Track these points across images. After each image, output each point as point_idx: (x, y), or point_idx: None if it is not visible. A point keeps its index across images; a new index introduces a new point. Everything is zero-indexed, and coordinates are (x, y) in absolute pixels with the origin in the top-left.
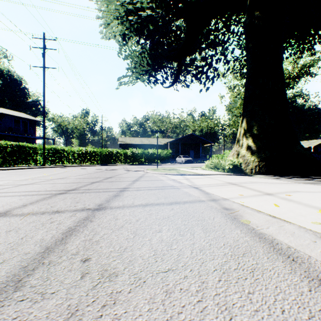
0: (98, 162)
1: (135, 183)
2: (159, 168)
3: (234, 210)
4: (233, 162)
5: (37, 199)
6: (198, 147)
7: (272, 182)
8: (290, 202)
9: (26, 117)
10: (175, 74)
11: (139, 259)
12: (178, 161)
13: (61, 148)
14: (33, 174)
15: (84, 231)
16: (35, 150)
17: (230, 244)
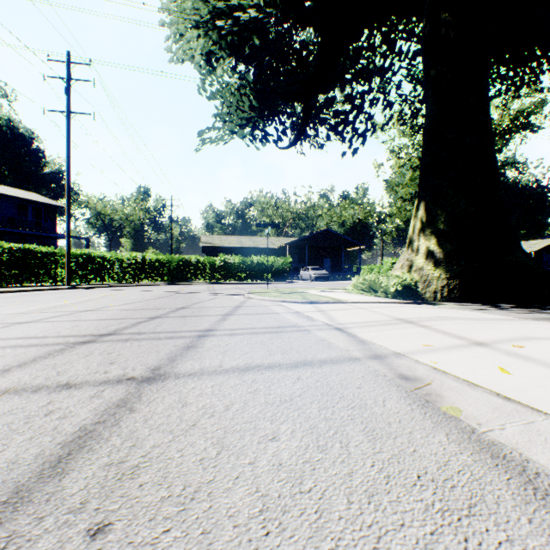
0: (164, 279)
1: (227, 319)
2: (270, 290)
3: (422, 381)
4: (403, 279)
5: (35, 355)
6: (338, 252)
7: (476, 317)
8: (527, 362)
9: (39, 200)
10: (299, 126)
11: (226, 527)
12: (303, 276)
13: (100, 255)
14: (44, 302)
15: (111, 439)
16: (54, 258)
17: (432, 474)
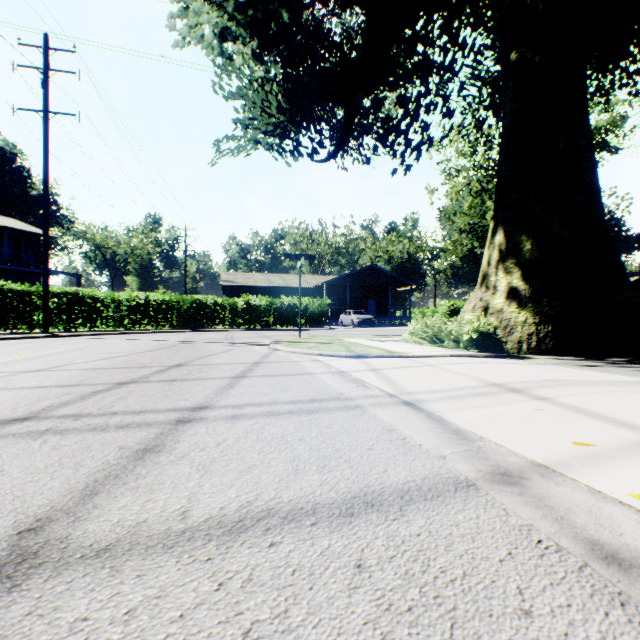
0: (173, 325)
1: (235, 385)
2: (304, 339)
3: None
4: (480, 325)
5: None
6: (385, 293)
7: (599, 379)
8: None
9: (17, 227)
10: (340, 133)
11: None
12: (344, 321)
13: (91, 294)
14: None
15: None
16: (29, 298)
17: None
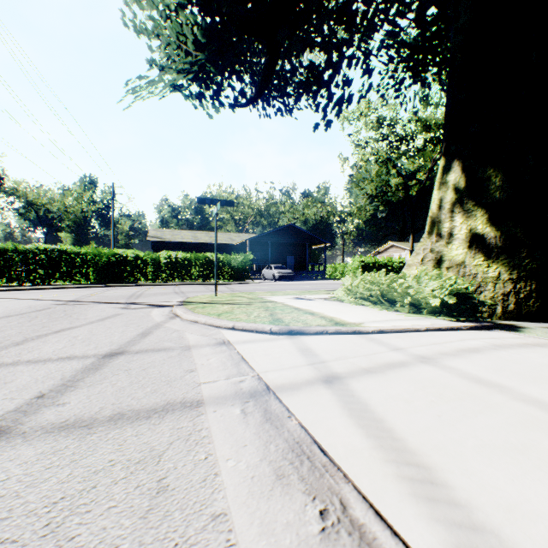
0: (88, 279)
1: None
2: (220, 297)
3: None
4: (453, 283)
5: None
6: (303, 250)
7: None
8: None
9: None
10: (263, 72)
11: None
12: (266, 275)
13: None
14: None
15: None
16: None
17: None
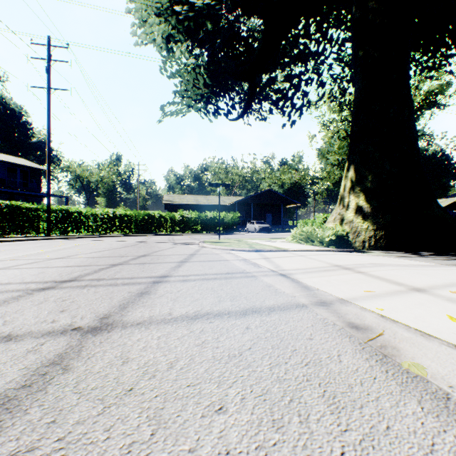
0: (131, 231)
1: (181, 266)
2: (221, 240)
3: (373, 330)
4: (336, 231)
5: None
6: (279, 208)
7: (404, 263)
8: None
9: (26, 164)
10: (246, 100)
11: None
12: (249, 229)
13: (77, 210)
14: (23, 250)
15: (29, 412)
16: (37, 213)
17: None
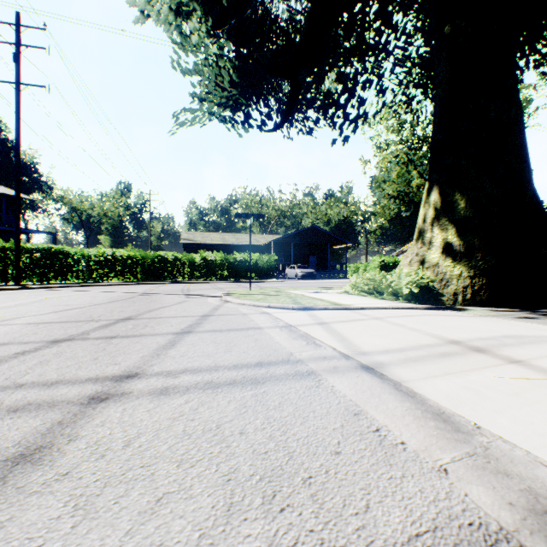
0: (137, 278)
1: (177, 344)
2: (253, 291)
3: None
4: (419, 278)
5: None
6: (325, 250)
7: None
8: None
9: None
10: (286, 104)
11: None
12: (289, 275)
13: (62, 250)
14: None
15: None
16: (3, 254)
17: None
